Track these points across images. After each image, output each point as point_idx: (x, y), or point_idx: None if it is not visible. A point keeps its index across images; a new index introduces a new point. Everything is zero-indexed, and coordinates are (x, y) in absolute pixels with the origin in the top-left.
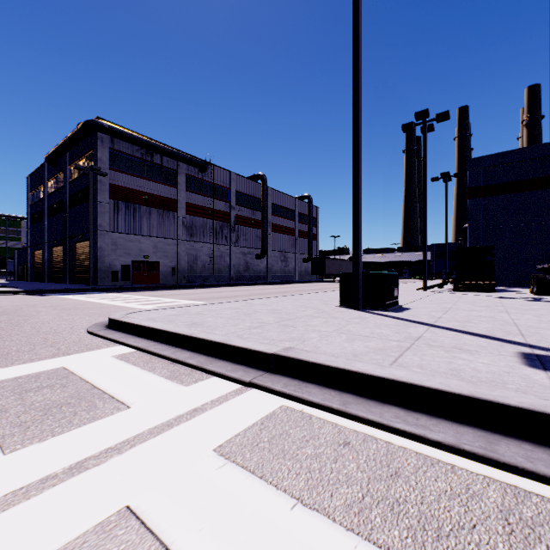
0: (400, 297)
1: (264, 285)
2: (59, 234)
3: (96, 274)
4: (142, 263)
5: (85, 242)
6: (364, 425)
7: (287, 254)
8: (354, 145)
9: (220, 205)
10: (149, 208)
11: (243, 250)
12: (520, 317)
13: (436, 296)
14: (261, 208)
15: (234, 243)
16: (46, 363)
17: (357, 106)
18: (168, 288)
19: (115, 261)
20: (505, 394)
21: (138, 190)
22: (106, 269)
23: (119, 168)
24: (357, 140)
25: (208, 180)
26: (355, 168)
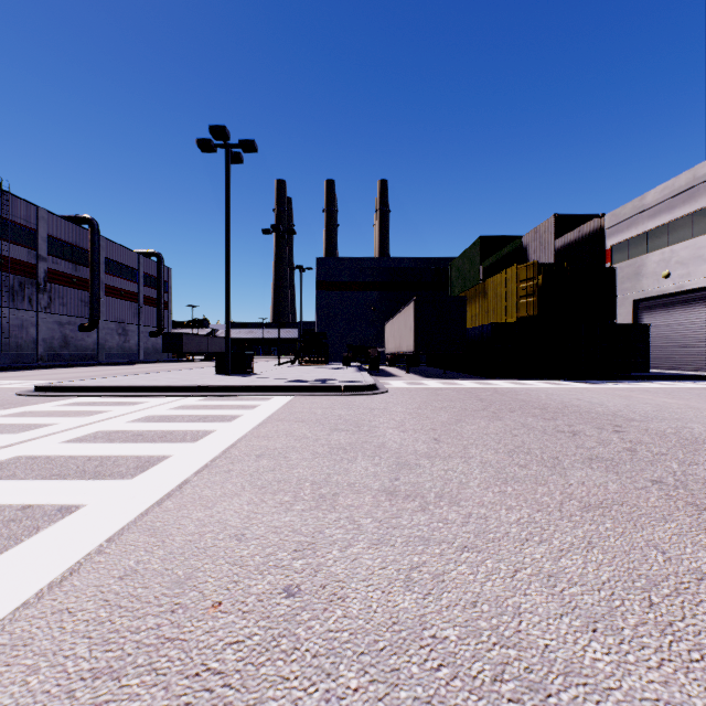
0: (258, 370)
1: (103, 366)
2: None
3: None
4: None
5: None
6: (235, 397)
7: (128, 326)
8: (226, 271)
9: (20, 253)
10: None
11: (60, 319)
12: (310, 374)
13: (283, 369)
14: (90, 263)
15: (44, 308)
16: (61, 402)
17: (228, 247)
18: None
19: None
20: (271, 384)
21: None
22: None
23: None
24: (228, 268)
25: None
26: (227, 286)
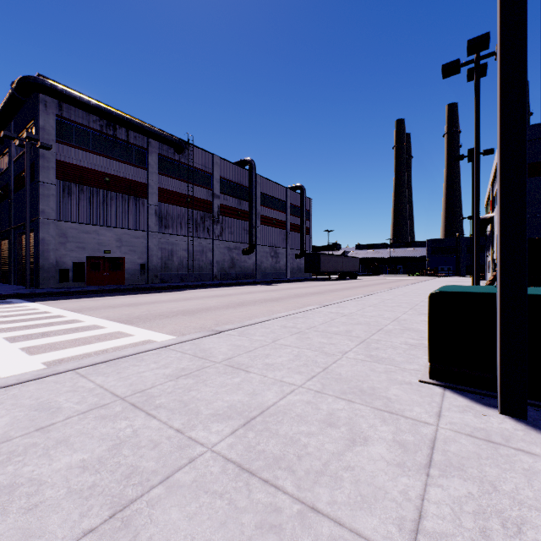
0: None
1: (251, 286)
2: (5, 224)
3: (37, 274)
4: (101, 259)
5: (30, 234)
6: None
7: (278, 250)
8: None
9: (201, 193)
10: (110, 192)
11: (228, 244)
12: None
13: None
14: (249, 197)
15: (217, 237)
16: None
17: None
18: (129, 291)
19: (64, 257)
20: None
21: (96, 170)
22: (52, 267)
23: (69, 142)
24: None
25: (186, 163)
26: None
